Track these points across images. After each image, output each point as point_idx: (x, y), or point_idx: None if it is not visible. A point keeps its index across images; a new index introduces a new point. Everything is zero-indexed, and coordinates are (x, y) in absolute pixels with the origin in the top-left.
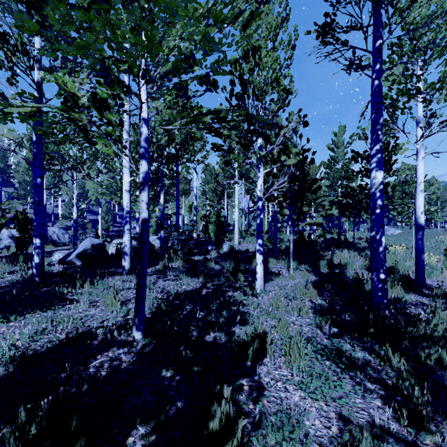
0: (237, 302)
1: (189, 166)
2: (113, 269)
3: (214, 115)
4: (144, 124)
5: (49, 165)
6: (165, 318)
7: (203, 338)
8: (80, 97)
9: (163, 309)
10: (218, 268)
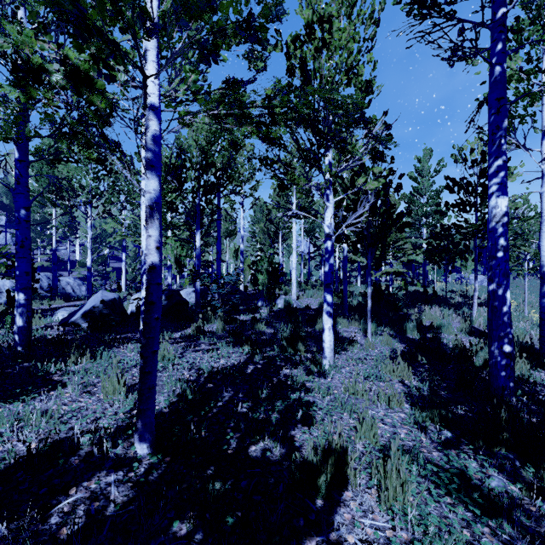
0: (298, 386)
1: (234, 200)
2: (129, 333)
3: (263, 101)
4: (152, 116)
5: (55, 199)
6: (189, 415)
7: (246, 450)
8: (52, 73)
9: (188, 399)
10: (270, 332)
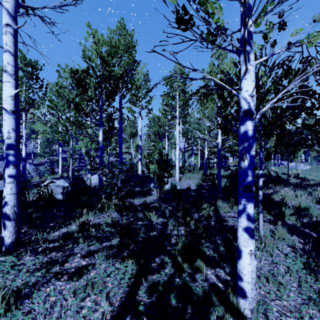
0: None
1: (135, 111)
2: None
3: None
4: None
5: None
6: None
7: None
8: None
9: None
10: (160, 223)
